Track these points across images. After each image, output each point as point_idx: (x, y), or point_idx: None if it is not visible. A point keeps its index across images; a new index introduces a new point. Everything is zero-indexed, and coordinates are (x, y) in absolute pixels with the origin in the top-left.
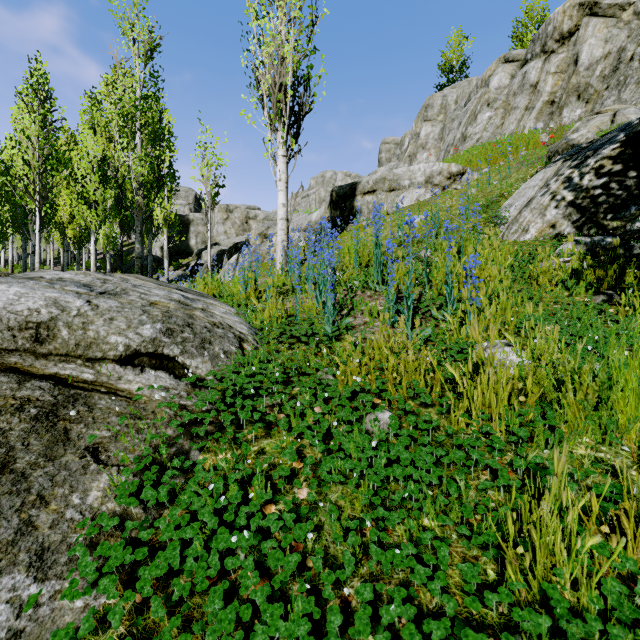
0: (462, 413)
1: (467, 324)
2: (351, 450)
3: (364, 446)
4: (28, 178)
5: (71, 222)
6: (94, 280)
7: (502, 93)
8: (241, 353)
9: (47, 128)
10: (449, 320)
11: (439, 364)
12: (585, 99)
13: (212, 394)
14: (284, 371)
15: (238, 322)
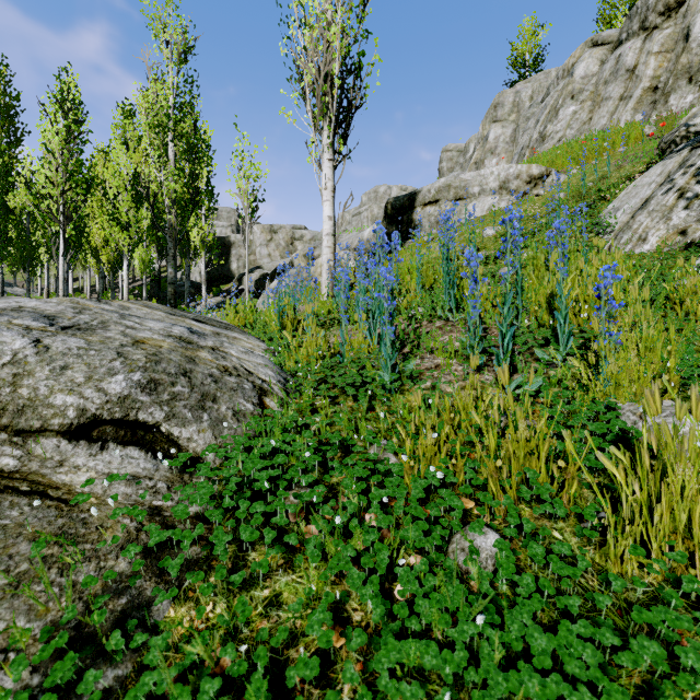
0: (632, 545)
1: (601, 373)
2: (433, 622)
3: (456, 608)
4: (51, 197)
5: (106, 246)
6: (66, 309)
7: (590, 82)
8: (260, 413)
9: (71, 141)
10: (561, 363)
11: (560, 436)
12: (699, 82)
13: (201, 492)
14: (320, 445)
15: (262, 365)
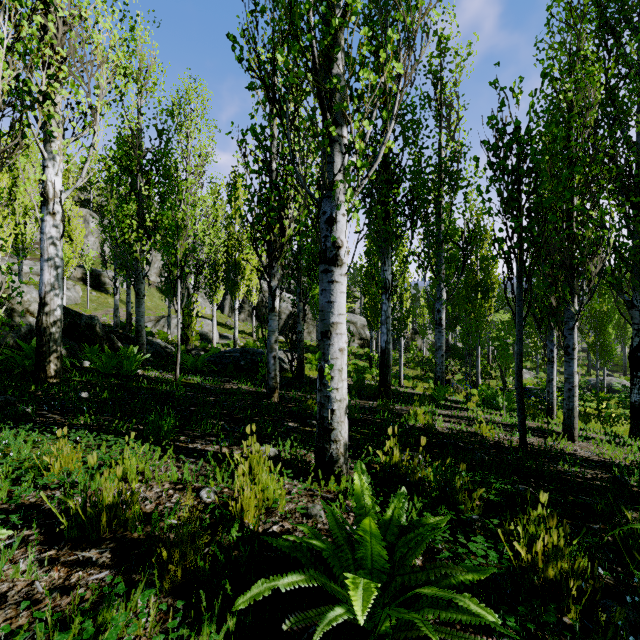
0: None
1: None
2: None
3: None
4: None
5: None
6: None
7: (96, 232)
8: None
9: None
10: None
11: None
12: None
13: None
14: None
15: None
